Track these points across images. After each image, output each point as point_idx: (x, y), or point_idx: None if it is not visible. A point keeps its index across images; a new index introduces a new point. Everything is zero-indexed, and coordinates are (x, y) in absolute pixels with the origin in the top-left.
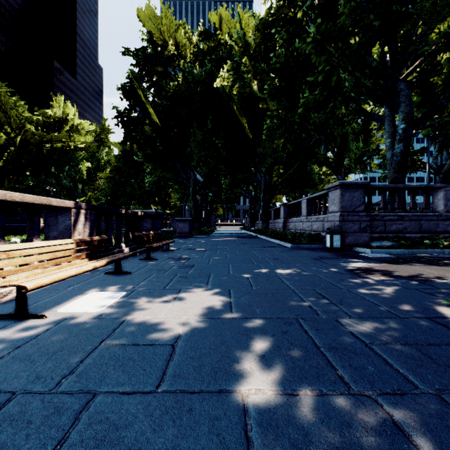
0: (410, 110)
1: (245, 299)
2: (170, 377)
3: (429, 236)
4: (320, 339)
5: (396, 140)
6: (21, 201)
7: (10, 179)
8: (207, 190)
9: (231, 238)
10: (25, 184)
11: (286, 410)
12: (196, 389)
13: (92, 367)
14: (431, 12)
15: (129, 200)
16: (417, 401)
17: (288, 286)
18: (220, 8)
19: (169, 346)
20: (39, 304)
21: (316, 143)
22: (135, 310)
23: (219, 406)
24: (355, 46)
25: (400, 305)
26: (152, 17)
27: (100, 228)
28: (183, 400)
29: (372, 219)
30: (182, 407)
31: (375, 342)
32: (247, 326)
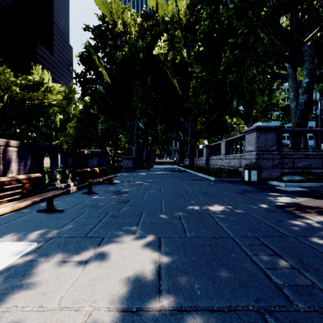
0: (313, 66)
1: (178, 257)
2: None
3: None
4: None
5: (301, 92)
6: None
7: (0, 127)
8: (147, 135)
9: (165, 172)
10: (11, 131)
11: None
12: None
13: None
14: None
15: (89, 143)
16: None
17: (226, 231)
18: None
19: None
20: None
21: (230, 99)
22: (23, 286)
23: None
24: (269, 12)
25: None
26: (105, 2)
27: (42, 166)
28: None
29: (282, 157)
30: None
31: None
32: None
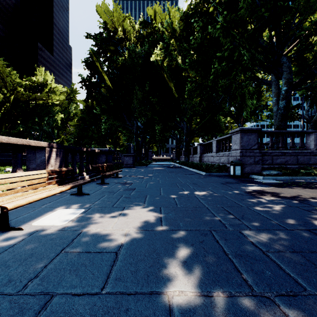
0: (290, 76)
1: (171, 214)
2: (112, 280)
3: (304, 167)
4: (228, 248)
5: (280, 98)
6: (7, 142)
7: (6, 126)
8: (145, 134)
9: (162, 168)
10: (17, 130)
11: (203, 310)
12: (132, 291)
13: (53, 271)
14: (305, 6)
15: (90, 140)
16: (306, 301)
17: (203, 204)
18: (155, 4)
19: (113, 253)
20: (19, 219)
21: (223, 101)
22: (90, 223)
23: (150, 306)
24: (251, 31)
25: (286, 219)
26: (106, 11)
27: (67, 162)
28: (122, 301)
29: (263, 154)
30: (120, 307)
31: (270, 250)
32: (173, 237)
